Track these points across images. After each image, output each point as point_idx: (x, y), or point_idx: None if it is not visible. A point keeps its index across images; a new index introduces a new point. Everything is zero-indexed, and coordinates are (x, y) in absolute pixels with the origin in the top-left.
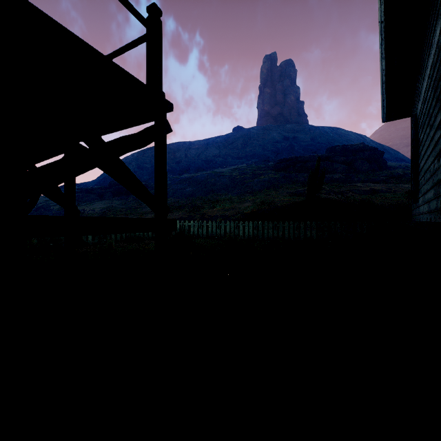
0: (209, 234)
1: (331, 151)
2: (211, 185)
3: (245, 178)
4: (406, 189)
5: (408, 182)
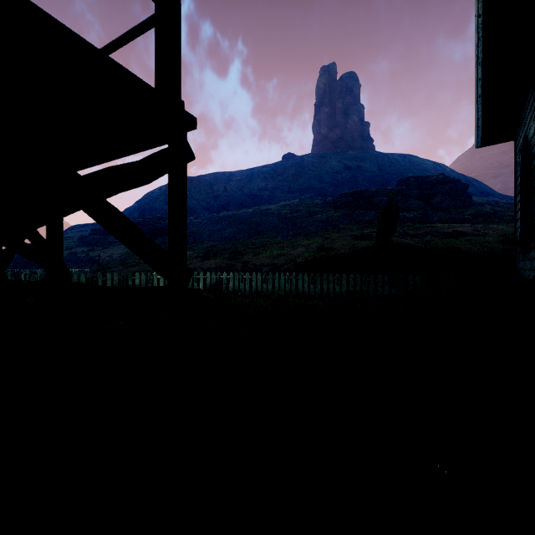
0: (252, 290)
1: (403, 184)
2: (256, 226)
3: (298, 217)
4: (498, 232)
5: (500, 223)
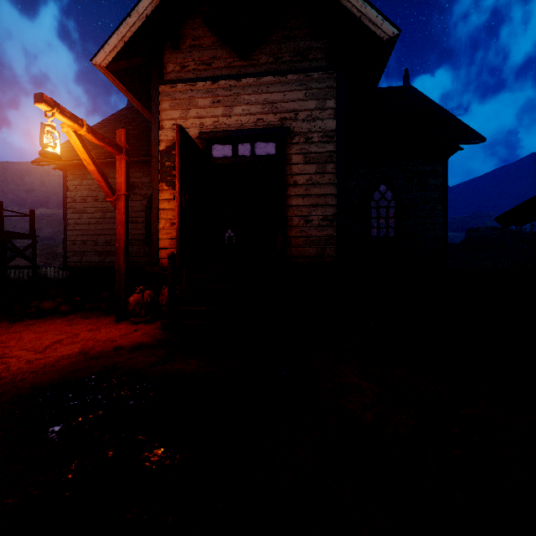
0: (64, 277)
1: None
2: None
3: None
4: None
5: None
